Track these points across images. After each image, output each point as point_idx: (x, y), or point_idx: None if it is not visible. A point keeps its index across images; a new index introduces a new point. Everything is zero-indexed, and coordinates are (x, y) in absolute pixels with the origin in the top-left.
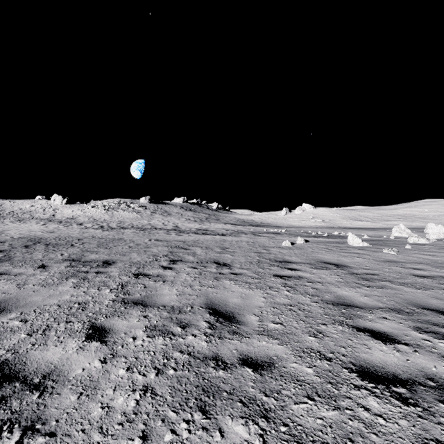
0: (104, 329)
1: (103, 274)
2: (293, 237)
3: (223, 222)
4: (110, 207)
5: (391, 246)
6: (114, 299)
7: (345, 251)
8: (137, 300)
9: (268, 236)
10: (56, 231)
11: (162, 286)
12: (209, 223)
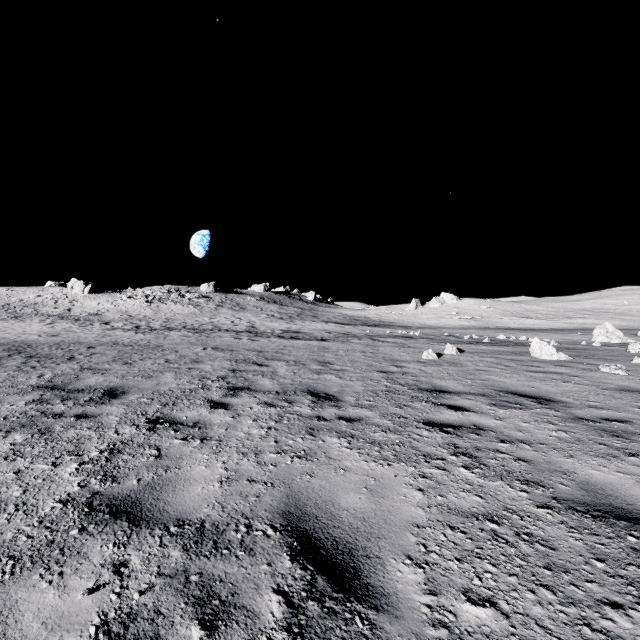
0: None
1: (89, 420)
2: (435, 344)
3: (322, 320)
4: (155, 298)
5: (607, 360)
6: (71, 496)
7: (535, 369)
8: (123, 498)
9: (394, 341)
10: (62, 334)
11: (196, 452)
12: (303, 321)
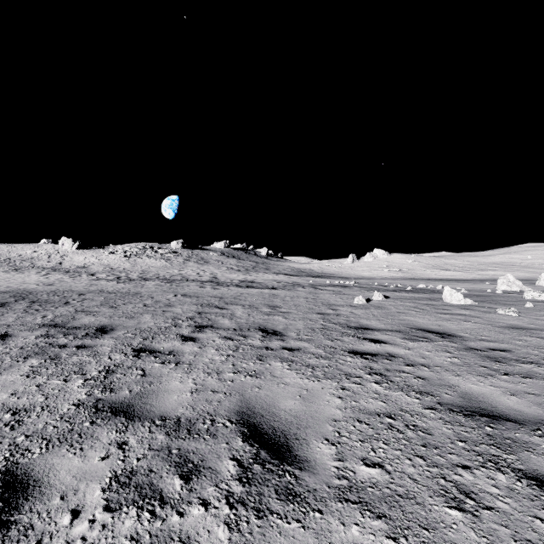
0: (24, 484)
1: (87, 350)
2: (366, 291)
3: (274, 272)
4: (133, 253)
5: (505, 304)
6: (81, 401)
7: (444, 311)
8: (120, 403)
9: (332, 290)
10: (57, 283)
11: (172, 372)
12: (257, 272)
